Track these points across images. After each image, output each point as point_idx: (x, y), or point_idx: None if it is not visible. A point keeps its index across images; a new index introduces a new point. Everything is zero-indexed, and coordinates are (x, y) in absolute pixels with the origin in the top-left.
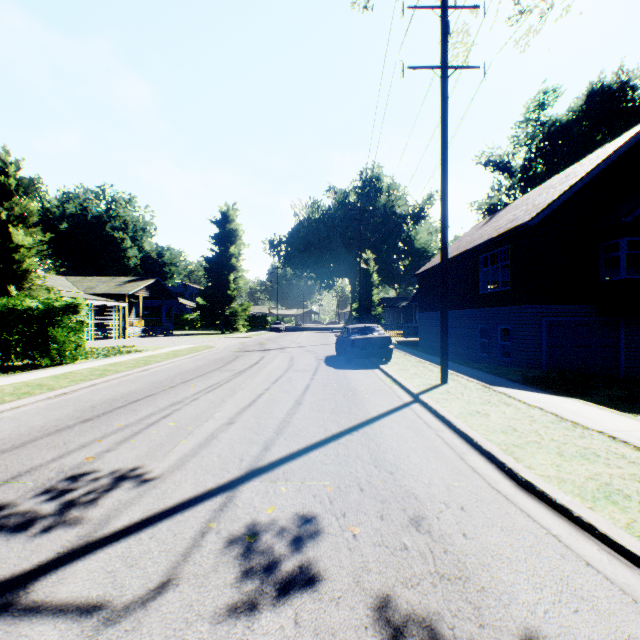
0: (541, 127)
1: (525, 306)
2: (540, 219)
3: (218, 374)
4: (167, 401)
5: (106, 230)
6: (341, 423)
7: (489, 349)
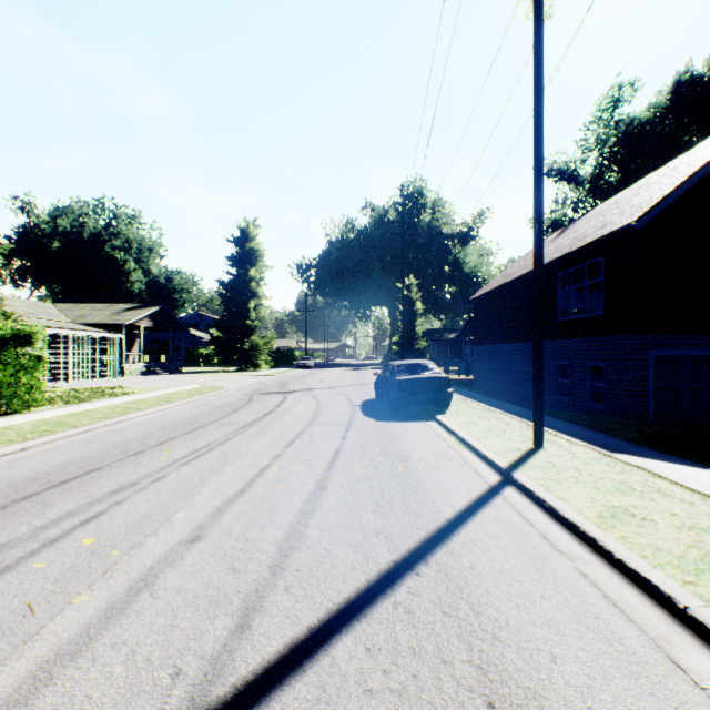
0: (615, 128)
1: (626, 336)
2: (648, 220)
3: (213, 429)
4: (112, 483)
5: (105, 250)
6: (394, 538)
7: (571, 392)
